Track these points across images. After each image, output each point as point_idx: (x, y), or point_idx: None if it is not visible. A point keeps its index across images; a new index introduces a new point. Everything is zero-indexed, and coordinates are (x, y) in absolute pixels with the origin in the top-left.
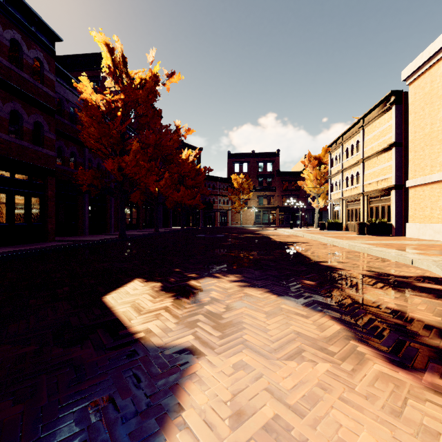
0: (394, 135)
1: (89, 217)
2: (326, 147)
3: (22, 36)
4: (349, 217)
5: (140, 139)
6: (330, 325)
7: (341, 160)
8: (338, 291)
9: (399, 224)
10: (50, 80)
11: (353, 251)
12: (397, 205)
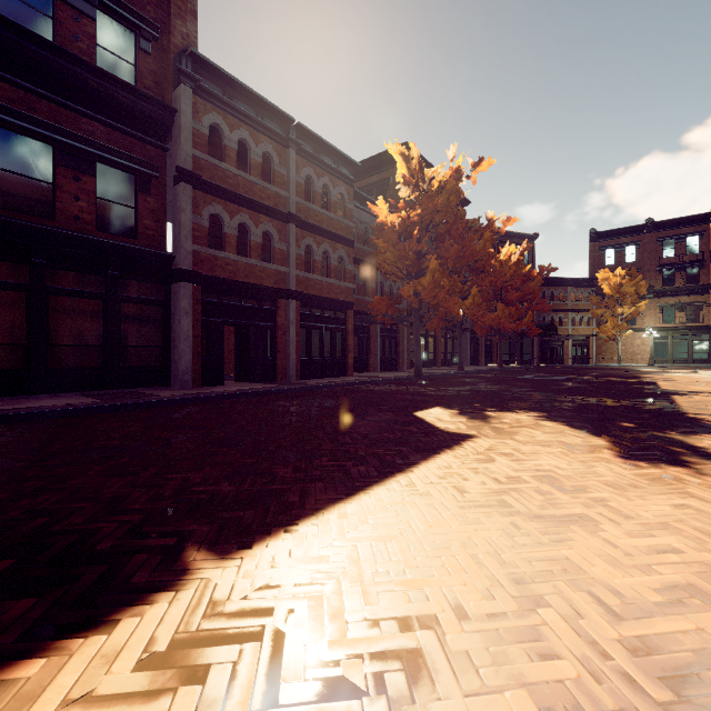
0: None
1: (380, 351)
2: None
3: (330, 179)
4: None
5: (439, 254)
6: (597, 442)
7: None
8: (653, 433)
9: None
10: (350, 210)
11: None
12: None
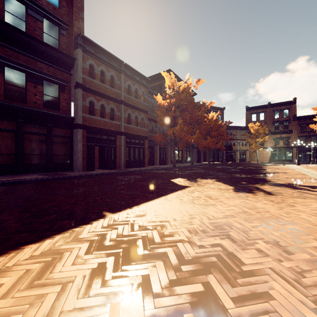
0: None
1: (159, 156)
2: None
3: (138, 85)
4: None
5: (182, 117)
6: (230, 188)
7: None
8: (250, 185)
9: None
10: (146, 98)
11: (310, 177)
12: None
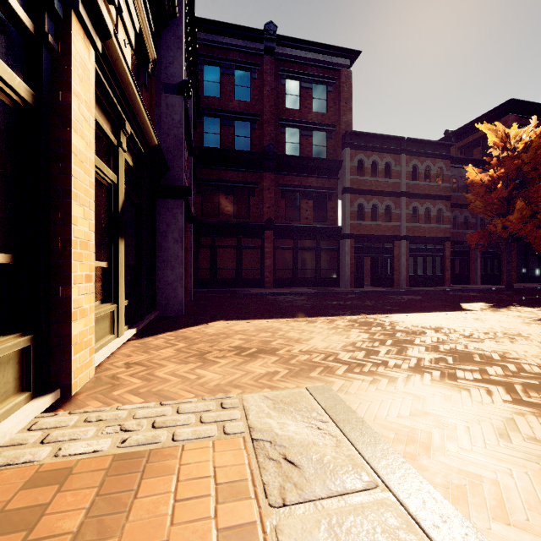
0: None
1: (481, 269)
2: None
3: (430, 161)
4: None
5: (527, 196)
6: None
7: None
8: None
9: None
10: (447, 176)
11: None
12: None
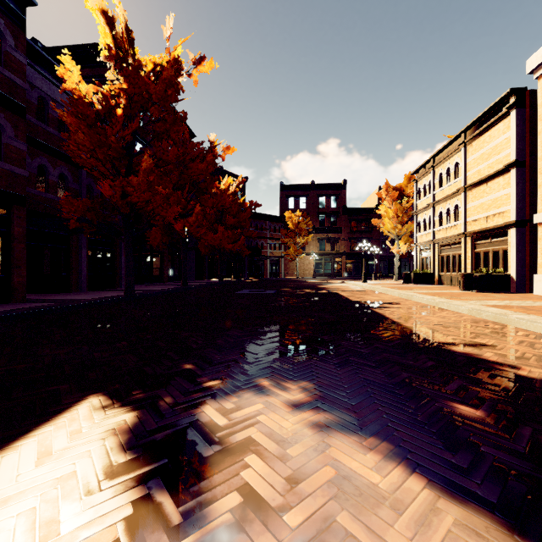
0: (515, 151)
1: (89, 267)
2: (410, 174)
3: None
4: (443, 267)
5: (155, 154)
6: None
7: (432, 190)
8: None
9: (522, 275)
10: (18, 62)
11: (479, 319)
12: (519, 249)
